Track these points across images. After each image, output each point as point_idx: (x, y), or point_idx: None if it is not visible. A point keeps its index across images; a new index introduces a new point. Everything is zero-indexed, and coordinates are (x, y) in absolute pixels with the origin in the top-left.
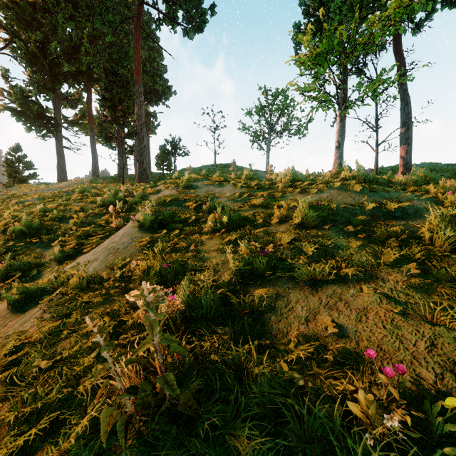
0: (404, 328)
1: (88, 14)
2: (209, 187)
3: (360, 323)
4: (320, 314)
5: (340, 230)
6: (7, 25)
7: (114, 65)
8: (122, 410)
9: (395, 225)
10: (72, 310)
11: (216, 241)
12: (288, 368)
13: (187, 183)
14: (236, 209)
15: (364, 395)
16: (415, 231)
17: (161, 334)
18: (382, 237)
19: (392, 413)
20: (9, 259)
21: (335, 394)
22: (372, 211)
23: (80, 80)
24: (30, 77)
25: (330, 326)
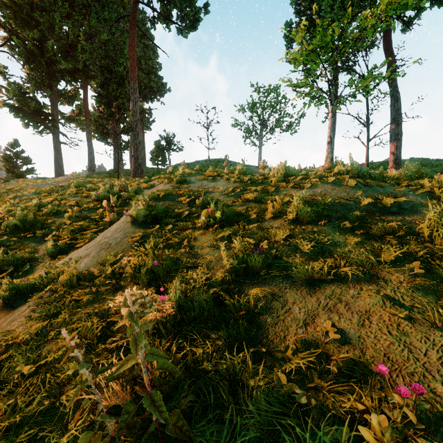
0: (412, 335)
1: (85, 13)
2: (202, 181)
3: (363, 327)
4: (319, 317)
5: (335, 226)
6: (5, 23)
7: (110, 62)
8: (106, 426)
9: (392, 221)
10: (60, 309)
11: (210, 237)
12: (287, 380)
13: (180, 178)
14: (230, 204)
15: (377, 419)
16: (413, 227)
17: (147, 347)
18: (380, 233)
19: (409, 439)
20: (2, 254)
21: (341, 413)
22: (367, 207)
23: (76, 77)
24: (27, 74)
25: (331, 332)
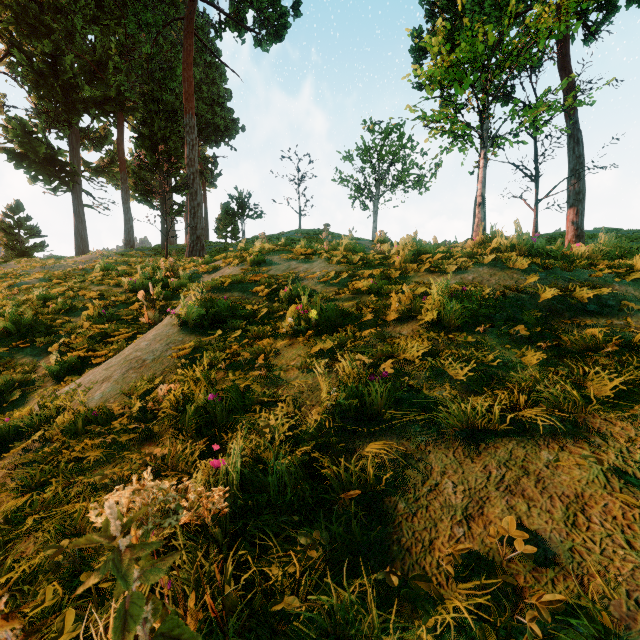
0: None
1: (119, 16)
2: (289, 262)
3: (577, 530)
4: (491, 503)
5: (502, 334)
6: (2, 30)
7: (155, 87)
8: None
9: (592, 326)
10: (51, 474)
11: (300, 351)
12: None
13: (257, 257)
14: (331, 298)
15: None
16: (628, 337)
17: (158, 614)
18: (577, 348)
19: None
20: None
21: None
22: (549, 303)
23: (107, 110)
24: (35, 105)
25: (519, 539)
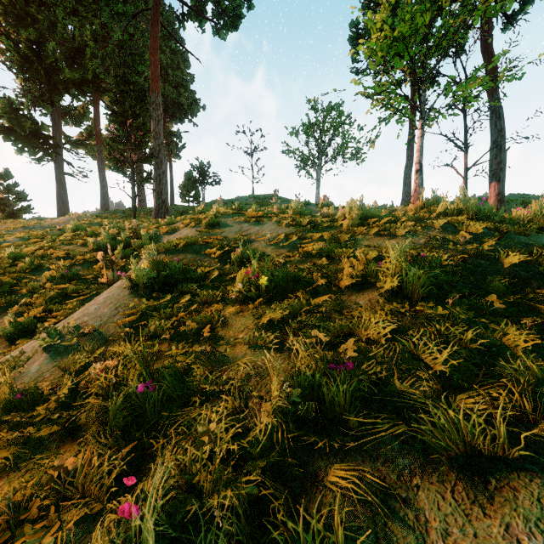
0: None
1: (96, 9)
2: (242, 224)
3: None
4: None
5: (472, 308)
6: None
7: (126, 70)
8: None
9: None
10: None
11: (249, 320)
12: None
13: (211, 219)
14: (282, 261)
15: None
16: None
17: None
18: None
19: None
20: None
21: None
22: (512, 270)
23: (85, 91)
24: (22, 86)
25: None
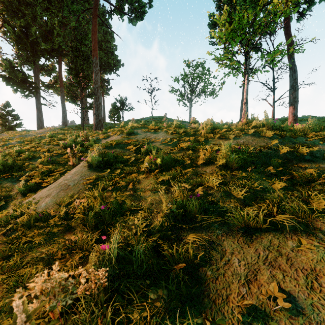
0: None
1: (59, 7)
2: (146, 133)
3: (314, 292)
4: (261, 273)
5: (260, 172)
6: None
7: (78, 43)
8: None
9: (309, 168)
10: (14, 250)
11: (151, 181)
12: None
13: (129, 130)
14: (168, 152)
15: None
16: None
17: None
18: (302, 180)
19: None
20: None
21: None
22: (285, 155)
23: (53, 55)
24: (16, 53)
25: (280, 298)
